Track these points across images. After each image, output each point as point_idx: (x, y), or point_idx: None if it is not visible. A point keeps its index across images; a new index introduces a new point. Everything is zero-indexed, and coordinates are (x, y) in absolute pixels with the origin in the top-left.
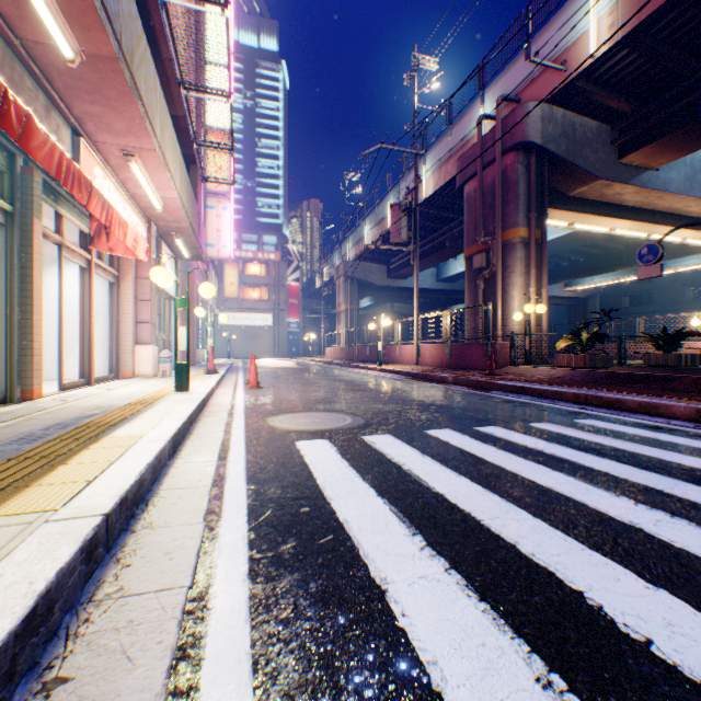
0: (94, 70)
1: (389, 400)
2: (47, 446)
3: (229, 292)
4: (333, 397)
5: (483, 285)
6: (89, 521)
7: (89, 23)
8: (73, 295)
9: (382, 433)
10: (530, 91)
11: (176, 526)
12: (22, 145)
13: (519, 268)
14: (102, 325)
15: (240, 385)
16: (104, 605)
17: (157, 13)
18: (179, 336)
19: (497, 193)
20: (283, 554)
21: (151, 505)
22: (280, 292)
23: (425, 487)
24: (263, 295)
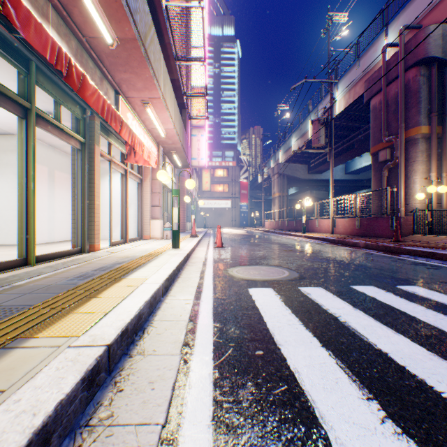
0: (124, 50)
1: (315, 259)
2: (91, 282)
3: (204, 188)
4: (272, 255)
5: (387, 173)
6: (94, 351)
7: (119, 17)
8: (119, 191)
9: (314, 285)
10: (431, 17)
11: (160, 355)
12: (80, 94)
13: (420, 158)
14: (133, 208)
15: (210, 245)
16: (95, 432)
17: (161, 14)
18: (173, 214)
19: (400, 101)
20: (242, 401)
21: (146, 333)
22: (235, 186)
23: (366, 343)
24: (225, 188)
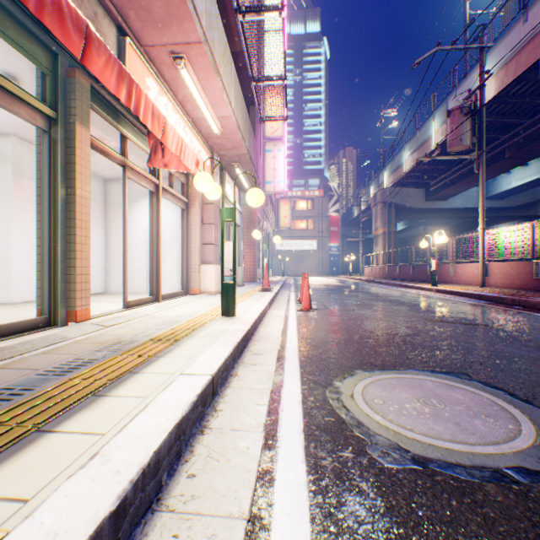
0: None
1: (524, 349)
2: None
3: (282, 224)
4: (414, 332)
5: None
6: None
7: None
8: None
9: None
10: None
11: None
12: None
13: None
14: (177, 248)
15: (291, 304)
16: None
17: None
18: (224, 252)
19: None
20: None
21: None
22: (322, 222)
23: None
24: (308, 225)
